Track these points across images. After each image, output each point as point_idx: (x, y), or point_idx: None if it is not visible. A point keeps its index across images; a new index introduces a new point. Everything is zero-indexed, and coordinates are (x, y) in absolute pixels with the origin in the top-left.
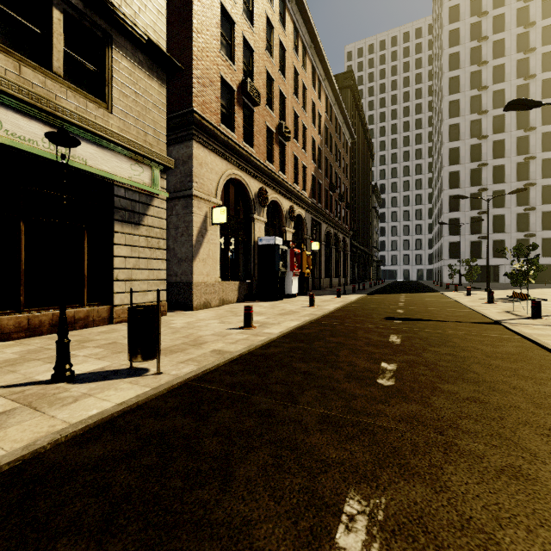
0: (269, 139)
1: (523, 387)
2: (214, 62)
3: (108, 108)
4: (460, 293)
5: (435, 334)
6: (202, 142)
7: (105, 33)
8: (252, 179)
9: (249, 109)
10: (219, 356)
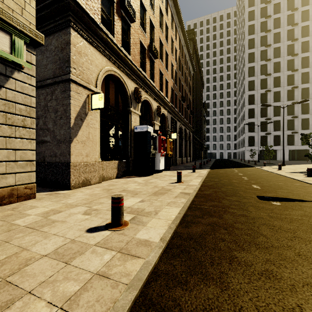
0: (142, 54)
1: None
2: None
3: None
4: (269, 167)
5: None
6: (81, 32)
7: None
8: (129, 80)
9: (126, 24)
10: None
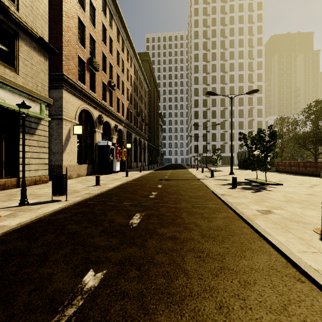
0: (103, 88)
1: (190, 194)
2: (74, 47)
3: (16, 72)
4: (195, 169)
5: (175, 184)
6: (68, 90)
7: (15, 31)
8: (95, 110)
9: (93, 72)
10: (89, 195)
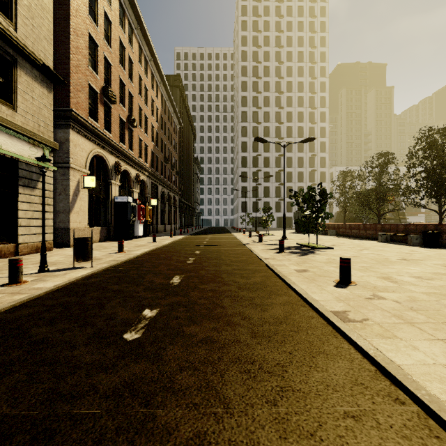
0: (121, 126)
1: (232, 259)
2: (84, 74)
3: (14, 109)
4: (241, 233)
5: (215, 249)
6: (76, 130)
7: (12, 57)
8: (110, 155)
9: (108, 105)
10: (116, 261)
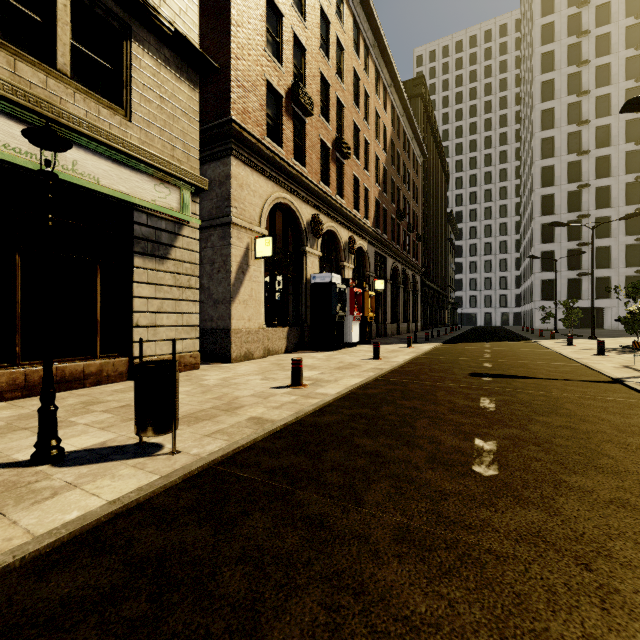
0: (324, 157)
1: None
2: (258, 62)
3: (127, 116)
4: (558, 341)
5: (539, 397)
6: (243, 159)
7: (122, 23)
8: (304, 204)
9: (300, 120)
10: (257, 427)
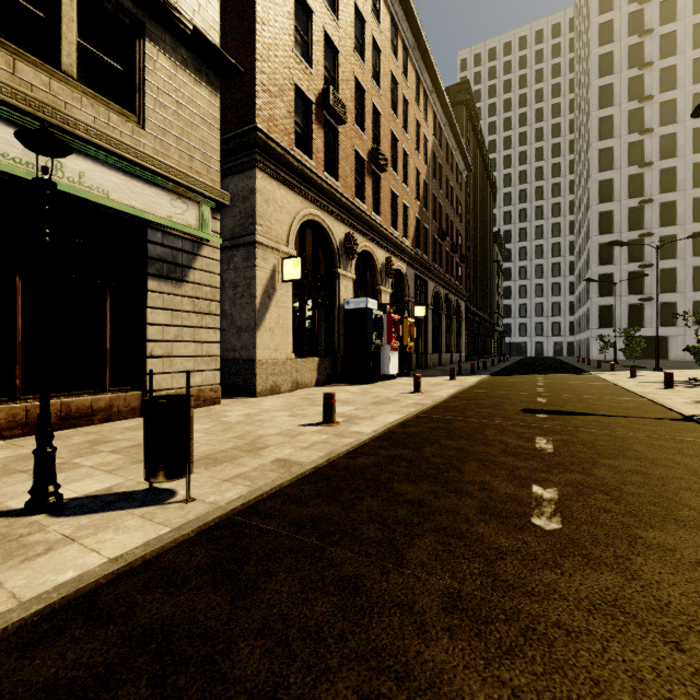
0: (358, 170)
1: None
2: (285, 64)
3: (140, 123)
4: (619, 374)
5: (602, 437)
6: (269, 171)
7: (135, 20)
8: (336, 222)
9: (332, 129)
10: (283, 471)
